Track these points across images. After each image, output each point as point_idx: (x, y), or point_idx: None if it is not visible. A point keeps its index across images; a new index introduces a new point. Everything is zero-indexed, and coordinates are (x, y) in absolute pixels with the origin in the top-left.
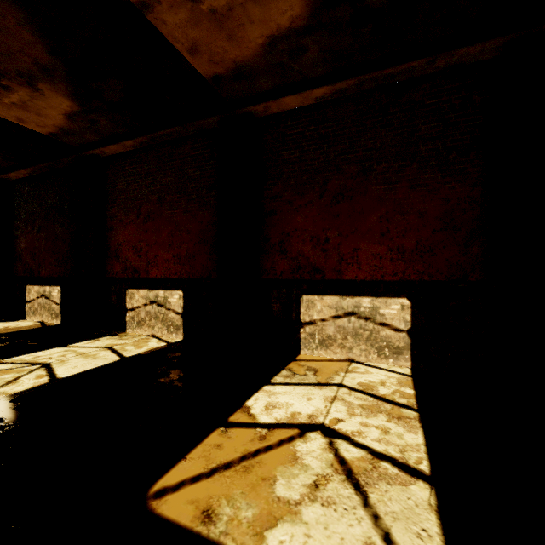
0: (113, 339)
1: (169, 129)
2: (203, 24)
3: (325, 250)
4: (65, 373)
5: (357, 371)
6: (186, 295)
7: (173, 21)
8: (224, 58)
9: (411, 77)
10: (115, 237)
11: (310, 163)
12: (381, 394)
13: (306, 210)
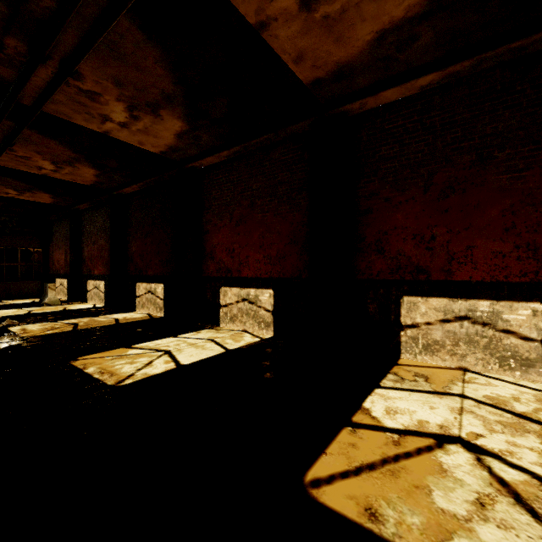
0: (212, 332)
1: (261, 137)
2: (314, 31)
3: (431, 249)
4: (186, 360)
5: (476, 382)
6: (276, 294)
7: (285, 35)
8: (327, 61)
9: None
10: (210, 240)
11: (412, 157)
12: (519, 411)
13: (408, 207)
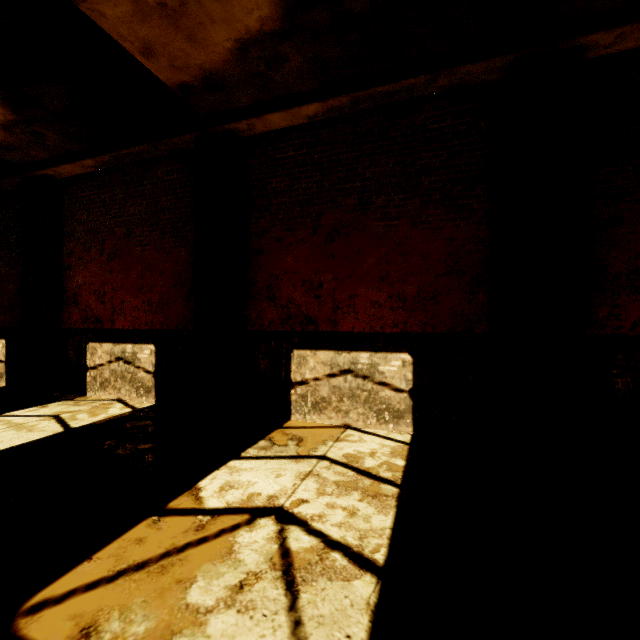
0: (66, 405)
1: (135, 148)
2: (153, 20)
3: (319, 297)
4: None
5: (348, 440)
6: (158, 350)
7: (114, 14)
8: (188, 63)
9: (413, 97)
10: (73, 278)
11: (302, 194)
12: (365, 467)
13: (298, 249)
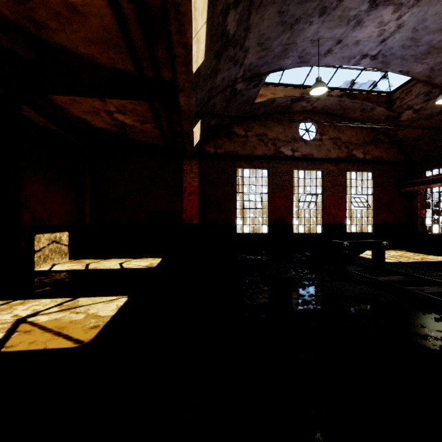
0: None
1: None
2: None
3: None
4: None
5: None
6: None
7: None
8: None
9: None
10: None
11: None
12: None
13: None
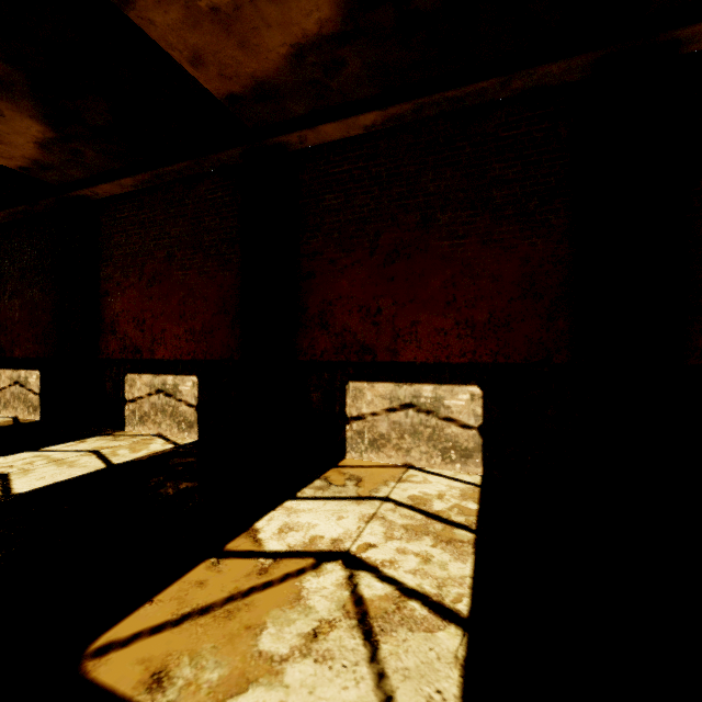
0: (105, 440)
1: (177, 164)
2: (205, 26)
3: (377, 324)
4: (25, 487)
5: (412, 480)
6: (201, 382)
7: (164, 22)
8: (238, 72)
9: (483, 102)
10: (111, 305)
11: (358, 211)
12: (434, 510)
13: (354, 272)
